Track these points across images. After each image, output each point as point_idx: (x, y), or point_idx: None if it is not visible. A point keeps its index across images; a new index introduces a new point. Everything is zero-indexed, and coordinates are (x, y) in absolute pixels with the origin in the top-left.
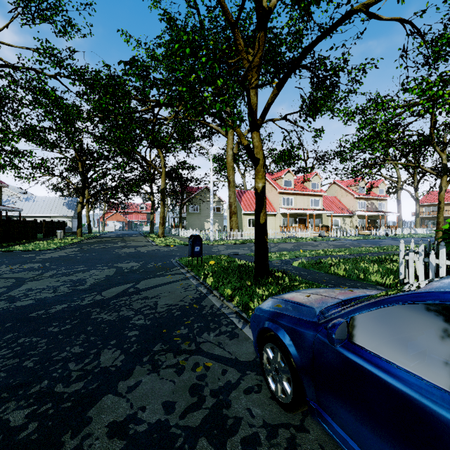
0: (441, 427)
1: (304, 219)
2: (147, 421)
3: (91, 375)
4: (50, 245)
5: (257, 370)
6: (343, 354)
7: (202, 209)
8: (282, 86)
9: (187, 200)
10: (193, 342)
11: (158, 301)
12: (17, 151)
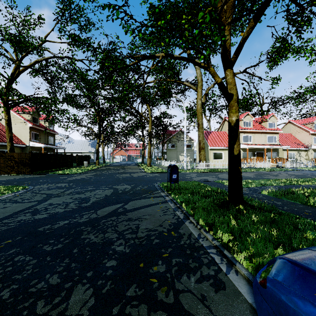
0: None
1: (262, 153)
2: None
3: None
4: (78, 171)
5: None
6: None
7: (177, 146)
8: (259, 16)
9: (167, 139)
10: (170, 288)
11: (140, 225)
12: (62, 111)
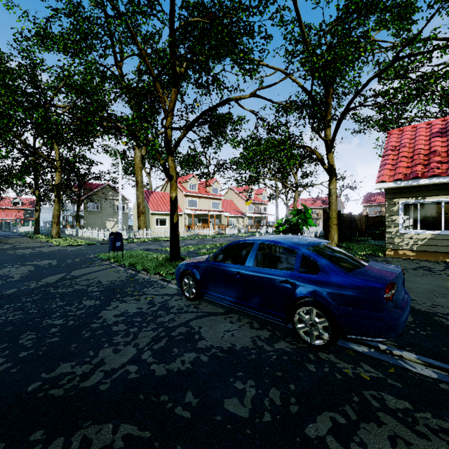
0: (231, 272)
1: (207, 219)
2: (132, 312)
3: (86, 308)
4: None
5: (179, 295)
6: (212, 266)
7: (103, 207)
8: (189, 129)
9: (85, 196)
10: (139, 292)
11: (100, 280)
12: None
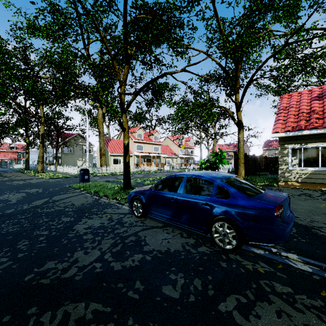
0: (167, 197)
1: (150, 159)
2: (96, 226)
3: (64, 223)
4: None
5: (130, 214)
6: (154, 193)
7: (75, 150)
8: (137, 95)
9: (62, 143)
10: (102, 211)
11: (74, 203)
12: None
